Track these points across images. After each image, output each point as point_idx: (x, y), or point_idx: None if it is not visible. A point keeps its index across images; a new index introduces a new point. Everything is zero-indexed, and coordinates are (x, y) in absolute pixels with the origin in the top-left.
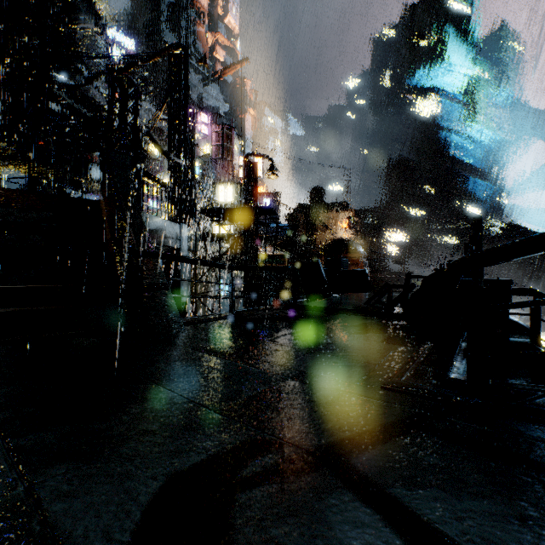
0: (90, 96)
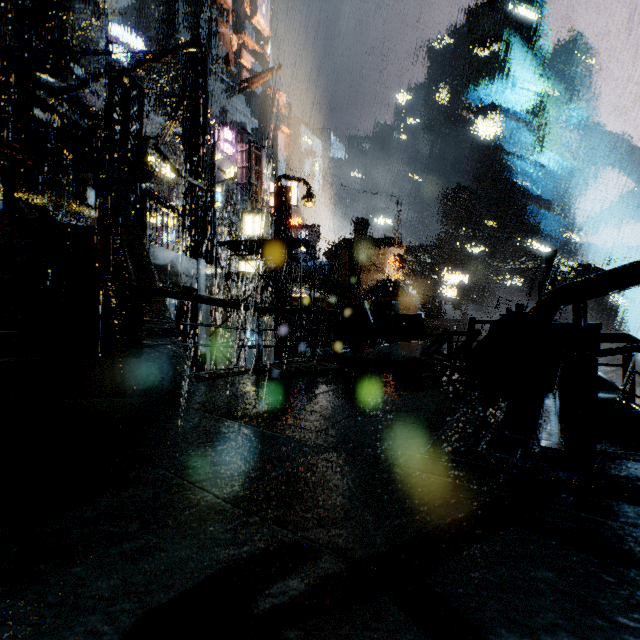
0: (86, 103)
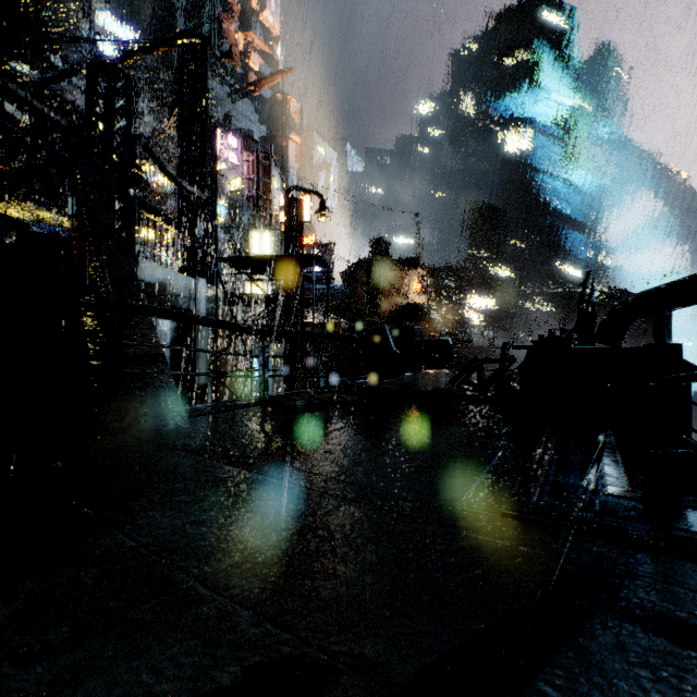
0: (68, 99)
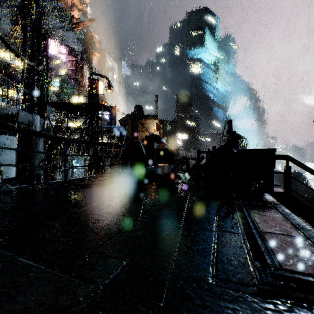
0: None
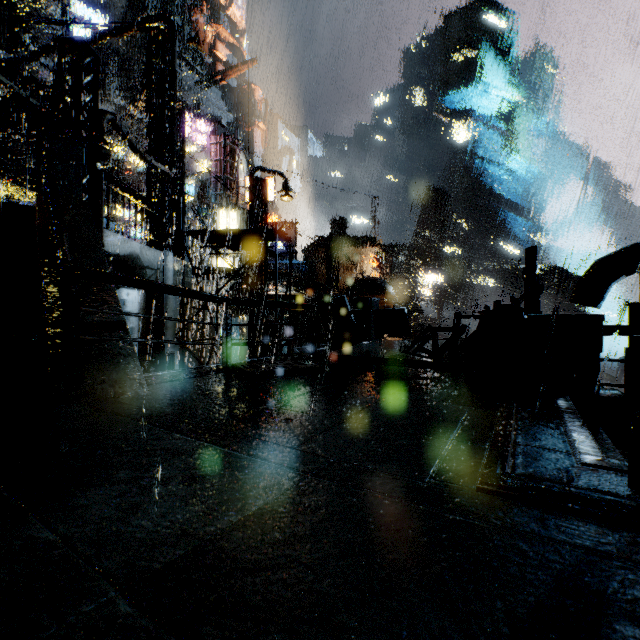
0: (40, 79)
